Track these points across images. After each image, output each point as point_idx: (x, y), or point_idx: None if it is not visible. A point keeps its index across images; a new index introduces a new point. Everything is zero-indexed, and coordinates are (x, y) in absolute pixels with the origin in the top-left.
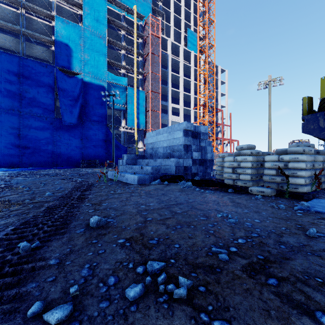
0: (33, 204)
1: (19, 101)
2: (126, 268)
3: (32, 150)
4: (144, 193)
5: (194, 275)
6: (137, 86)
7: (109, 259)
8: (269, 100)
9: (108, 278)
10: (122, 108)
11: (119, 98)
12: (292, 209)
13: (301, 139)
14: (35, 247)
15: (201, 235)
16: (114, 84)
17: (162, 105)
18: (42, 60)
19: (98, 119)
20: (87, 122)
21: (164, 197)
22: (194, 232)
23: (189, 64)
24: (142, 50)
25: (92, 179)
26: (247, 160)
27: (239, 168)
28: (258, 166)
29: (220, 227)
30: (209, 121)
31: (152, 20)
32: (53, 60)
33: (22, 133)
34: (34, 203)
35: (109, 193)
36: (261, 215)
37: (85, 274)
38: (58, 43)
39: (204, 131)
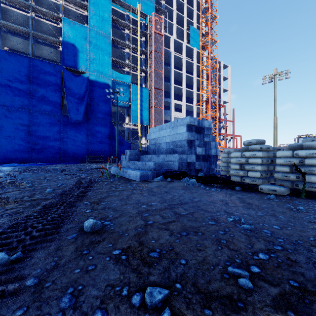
0: (30, 202)
1: (28, 100)
2: (119, 297)
3: (41, 146)
4: (146, 190)
5: (208, 313)
6: (140, 83)
7: (99, 280)
8: (275, 94)
9: (94, 312)
10: (126, 105)
11: (123, 95)
12: (314, 212)
13: (308, 134)
14: (16, 258)
15: (212, 246)
16: (118, 82)
17: (165, 102)
18: (50, 60)
19: (103, 116)
20: (92, 119)
21: (167, 195)
22: (203, 241)
23: (191, 61)
24: (146, 48)
25: (95, 174)
26: (256, 156)
27: (248, 164)
28: (268, 162)
29: (233, 235)
30: (212, 117)
31: (155, 18)
32: (61, 60)
33: (32, 130)
34: (32, 200)
35: (110, 190)
36: (279, 219)
37: (64, 305)
38: (65, 43)
39: (208, 126)
